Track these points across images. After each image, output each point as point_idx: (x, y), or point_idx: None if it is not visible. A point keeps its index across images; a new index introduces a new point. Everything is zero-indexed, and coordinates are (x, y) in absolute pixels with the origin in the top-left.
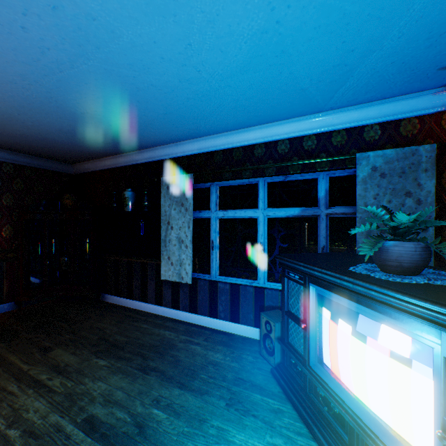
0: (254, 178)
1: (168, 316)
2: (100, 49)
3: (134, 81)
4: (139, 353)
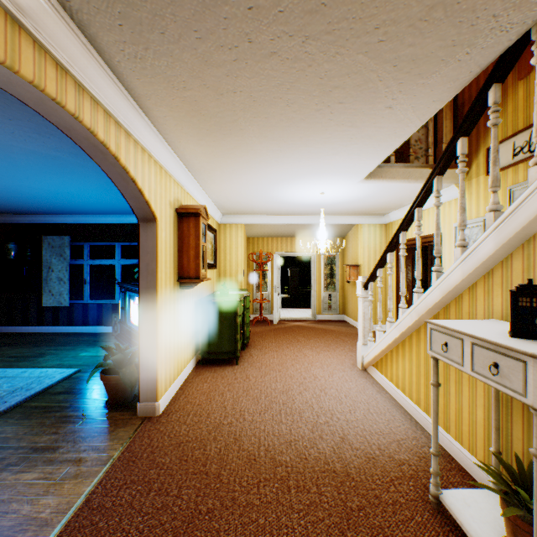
0: (113, 242)
1: (50, 331)
2: (21, 194)
3: (35, 200)
4: (31, 343)
